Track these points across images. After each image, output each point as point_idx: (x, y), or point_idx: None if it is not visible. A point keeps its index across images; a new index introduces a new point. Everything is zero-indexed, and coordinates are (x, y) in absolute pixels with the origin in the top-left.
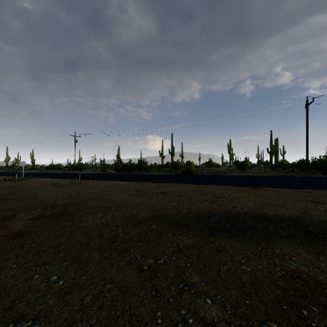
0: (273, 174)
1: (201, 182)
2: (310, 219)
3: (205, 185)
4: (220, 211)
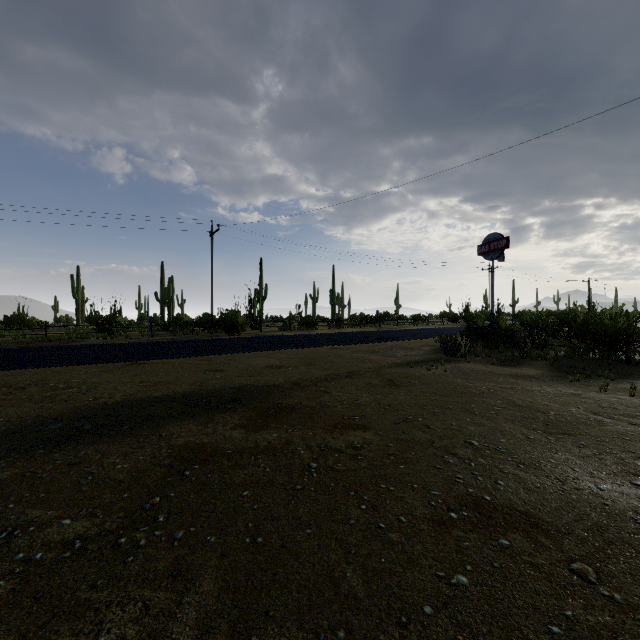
0: (165, 338)
1: (2, 365)
2: (206, 390)
3: (15, 370)
4: (68, 411)
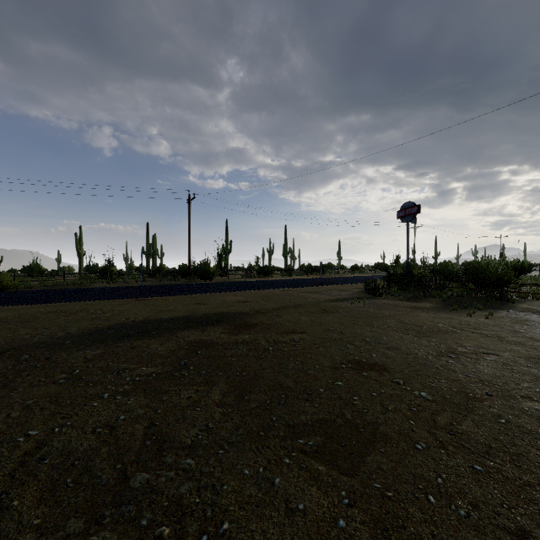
0: (154, 283)
1: (49, 299)
2: (197, 315)
3: (59, 303)
4: (113, 325)
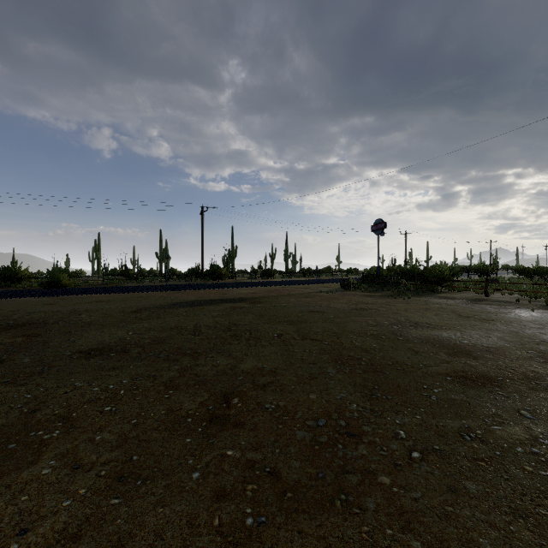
0: (175, 283)
1: (118, 291)
2: (226, 298)
3: (127, 294)
4: (181, 302)
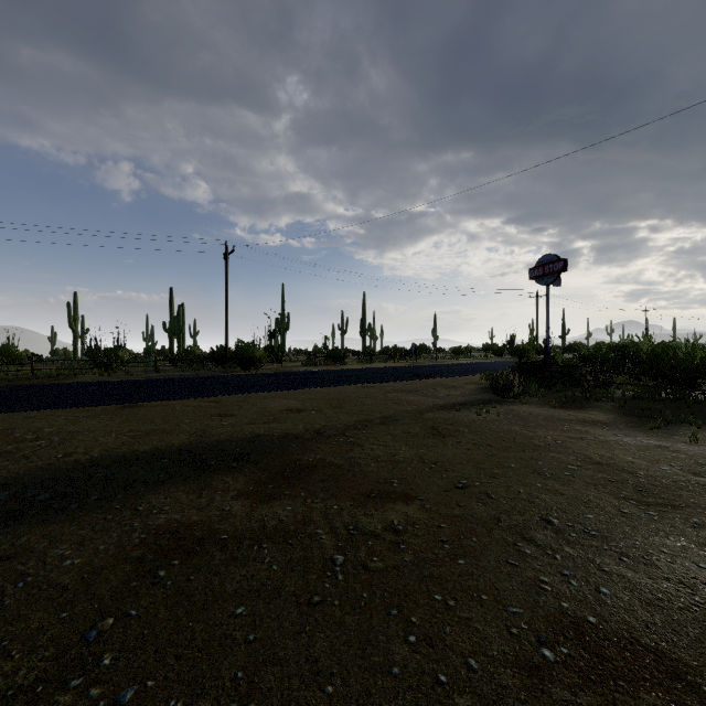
0: (171, 375)
1: None
2: (208, 442)
3: None
4: (25, 473)
